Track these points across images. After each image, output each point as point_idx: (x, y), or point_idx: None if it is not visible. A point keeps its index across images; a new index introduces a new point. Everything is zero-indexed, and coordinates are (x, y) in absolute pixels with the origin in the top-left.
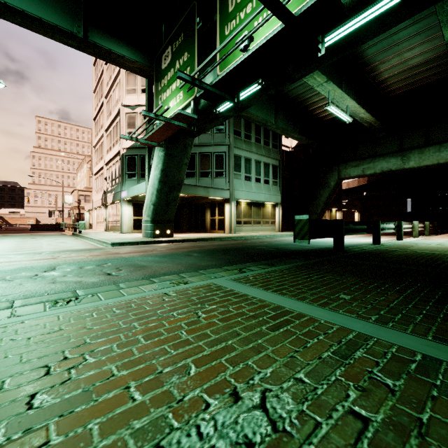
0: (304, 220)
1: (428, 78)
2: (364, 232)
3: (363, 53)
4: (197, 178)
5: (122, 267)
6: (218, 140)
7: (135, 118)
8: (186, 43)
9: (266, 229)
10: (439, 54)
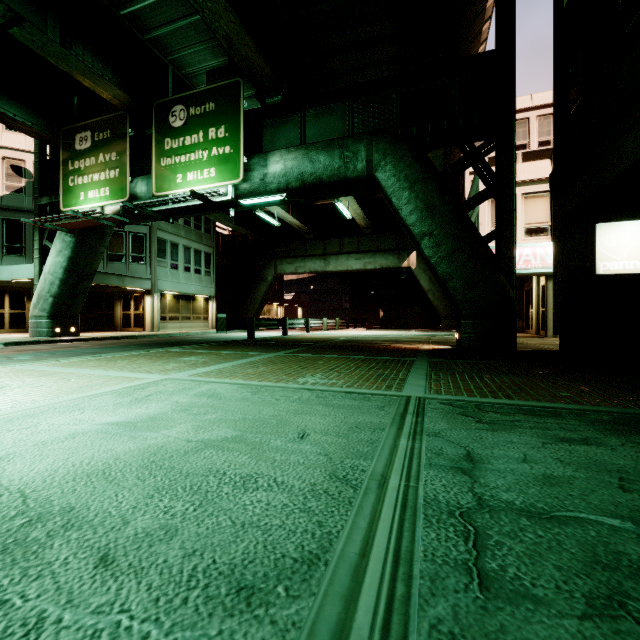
0: (224, 317)
1: None
2: (275, 326)
3: None
4: (105, 261)
5: (78, 353)
6: None
7: None
8: (115, 144)
9: (197, 327)
10: None
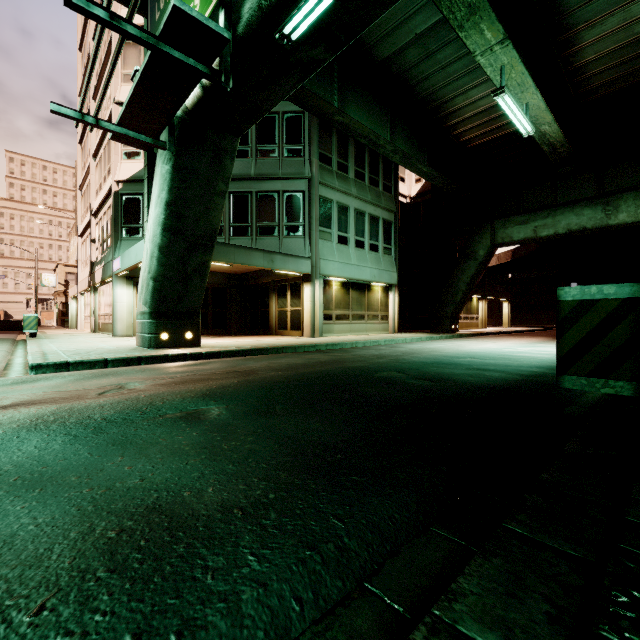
0: (612, 302)
1: None
2: None
3: (562, 1)
4: (253, 237)
5: None
6: (290, 169)
7: None
8: None
9: (373, 329)
10: None
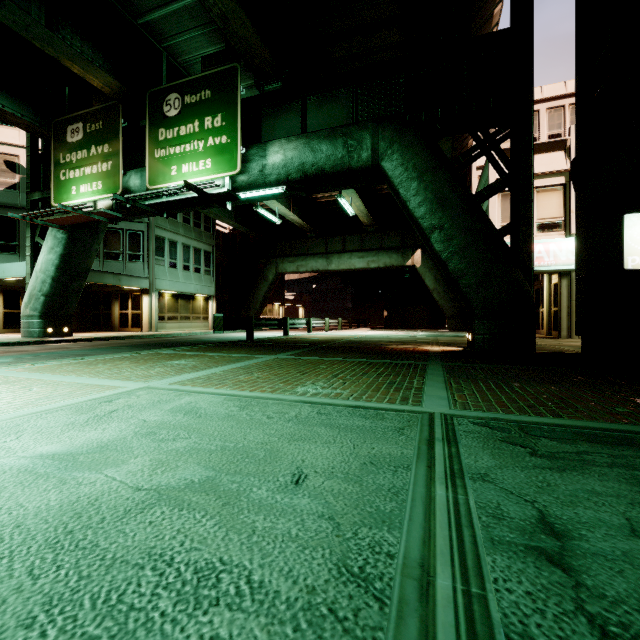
0: (221, 317)
1: None
2: (276, 326)
3: None
4: (101, 259)
5: (64, 355)
6: None
7: None
8: (107, 135)
9: (197, 327)
10: None
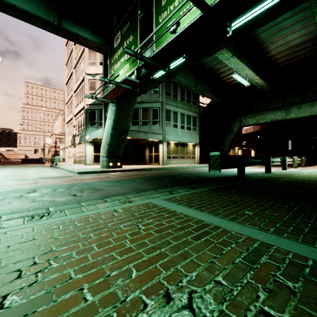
0: (217, 155)
1: (304, 54)
2: (259, 164)
3: (258, 36)
4: (139, 125)
5: (84, 189)
6: (154, 98)
7: (95, 83)
8: (131, 29)
9: (188, 162)
10: (312, 37)
